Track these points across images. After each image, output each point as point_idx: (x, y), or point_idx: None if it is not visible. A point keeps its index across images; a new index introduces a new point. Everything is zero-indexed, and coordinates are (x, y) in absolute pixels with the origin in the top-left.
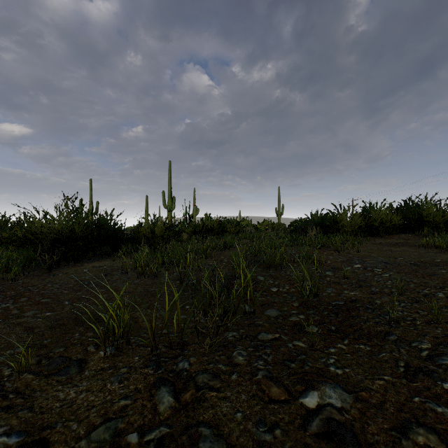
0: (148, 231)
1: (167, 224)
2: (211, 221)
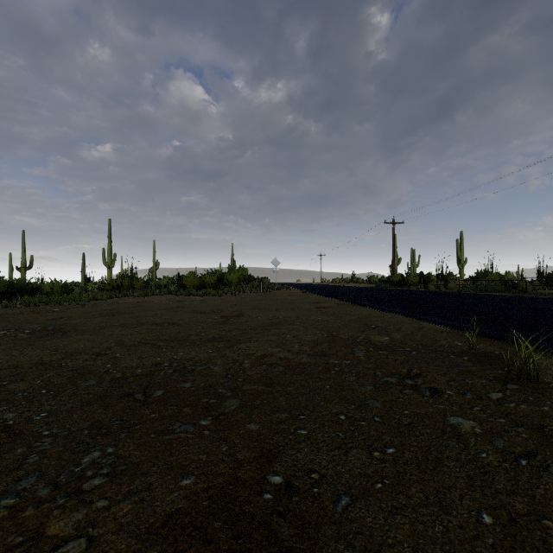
0: (48, 289)
1: (63, 284)
2: (123, 280)
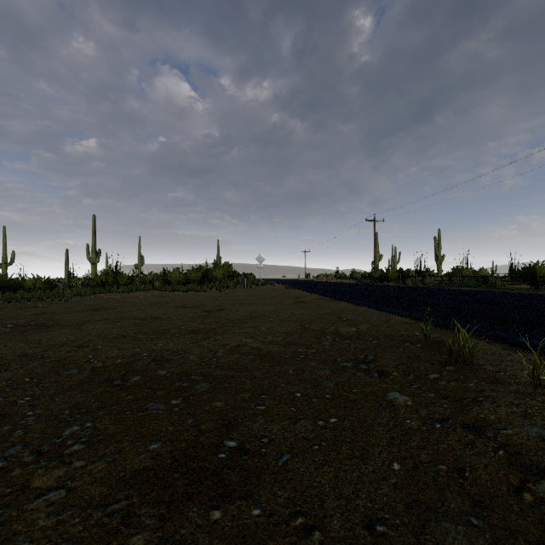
0: (31, 285)
1: (46, 280)
2: (108, 276)
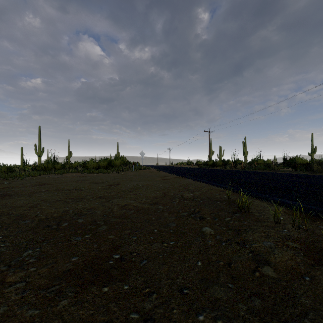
0: None
1: (8, 167)
2: (48, 164)
